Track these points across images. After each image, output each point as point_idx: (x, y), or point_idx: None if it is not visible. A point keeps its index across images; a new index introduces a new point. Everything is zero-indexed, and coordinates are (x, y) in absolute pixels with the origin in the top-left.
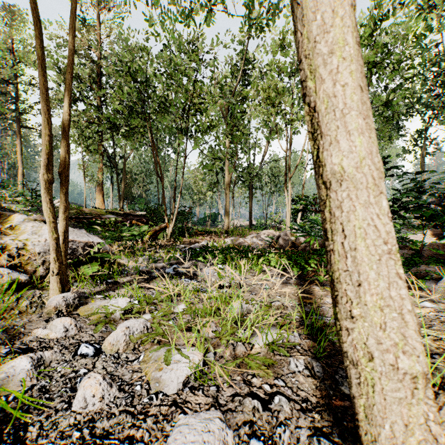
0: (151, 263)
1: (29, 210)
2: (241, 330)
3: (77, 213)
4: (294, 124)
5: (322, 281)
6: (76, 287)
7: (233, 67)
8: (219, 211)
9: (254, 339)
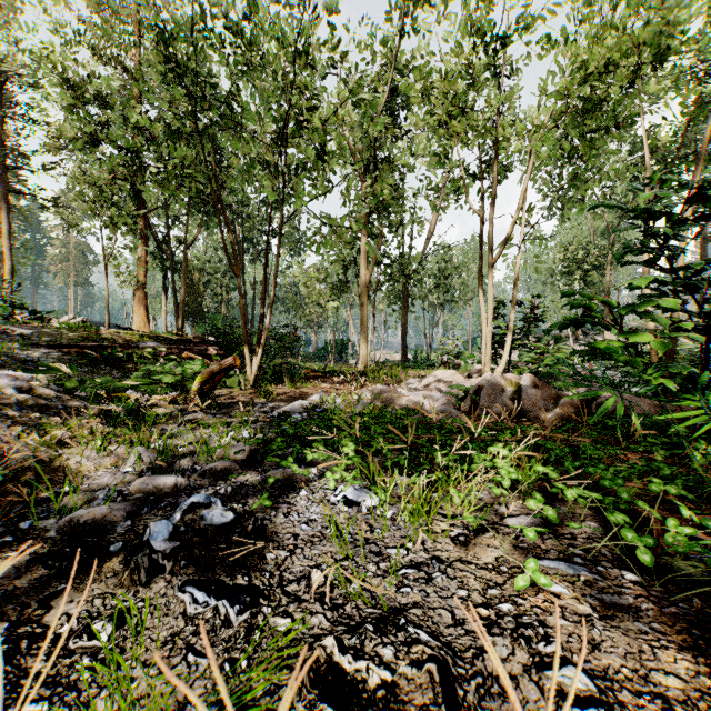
0: (141, 478)
1: None
2: None
3: (84, 337)
4: (507, 146)
5: None
6: None
7: (375, 77)
8: (350, 337)
9: None
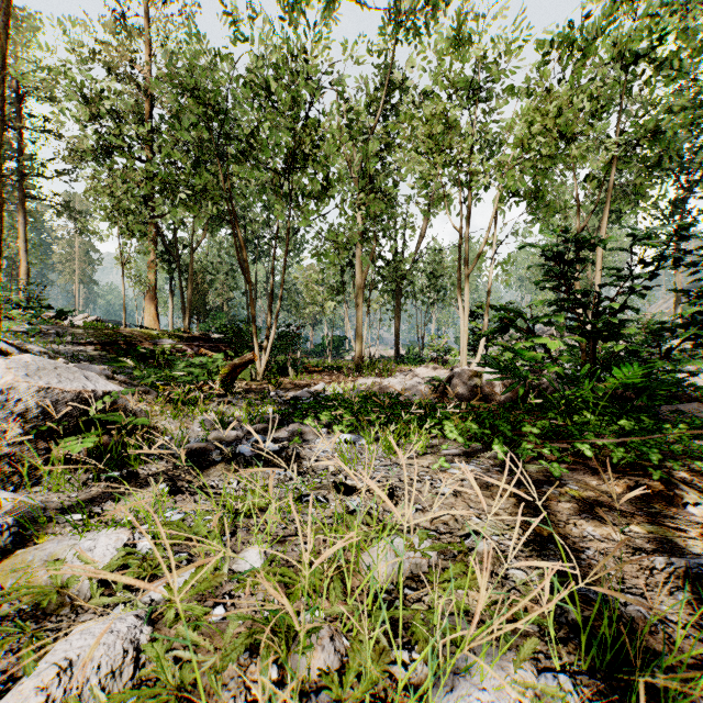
0: (215, 431)
1: (26, 331)
2: (402, 652)
3: (109, 335)
4: (476, 180)
5: (558, 474)
6: (39, 490)
7: (370, 95)
8: (346, 334)
9: (445, 701)
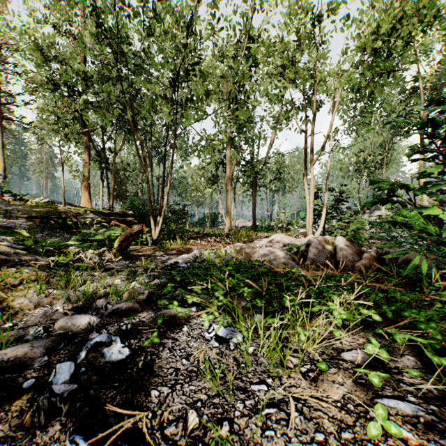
0: (63, 318)
1: None
2: None
3: (47, 211)
4: (325, 83)
5: None
6: None
7: (236, 45)
8: (219, 211)
9: None
